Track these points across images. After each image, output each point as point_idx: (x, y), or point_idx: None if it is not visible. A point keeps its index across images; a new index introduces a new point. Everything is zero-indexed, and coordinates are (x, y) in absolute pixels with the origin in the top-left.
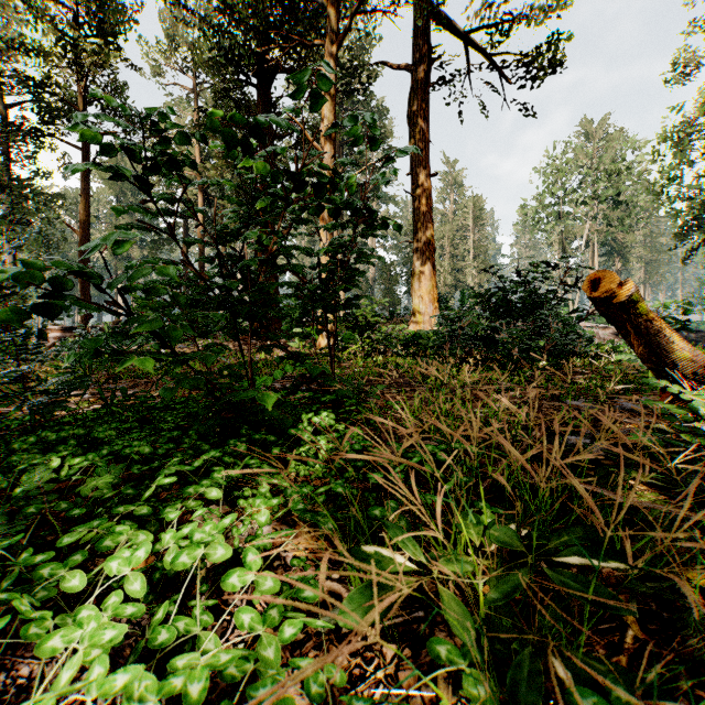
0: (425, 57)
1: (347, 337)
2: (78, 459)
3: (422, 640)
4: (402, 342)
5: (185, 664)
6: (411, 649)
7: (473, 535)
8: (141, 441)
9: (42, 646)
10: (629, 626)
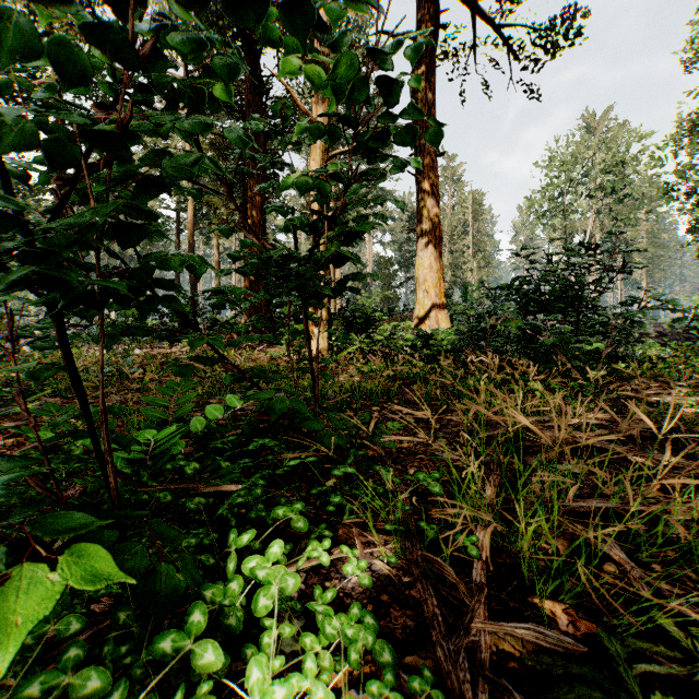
0: (431, 21)
1: (343, 337)
2: None
3: None
4: (409, 342)
5: None
6: None
7: None
8: None
9: None
10: None
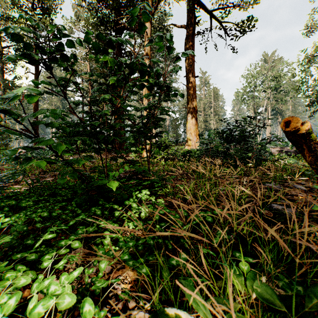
0: (193, 22)
1: (156, 152)
2: (8, 219)
3: None
4: (182, 154)
5: None
6: None
7: (238, 284)
8: (43, 208)
9: None
10: None
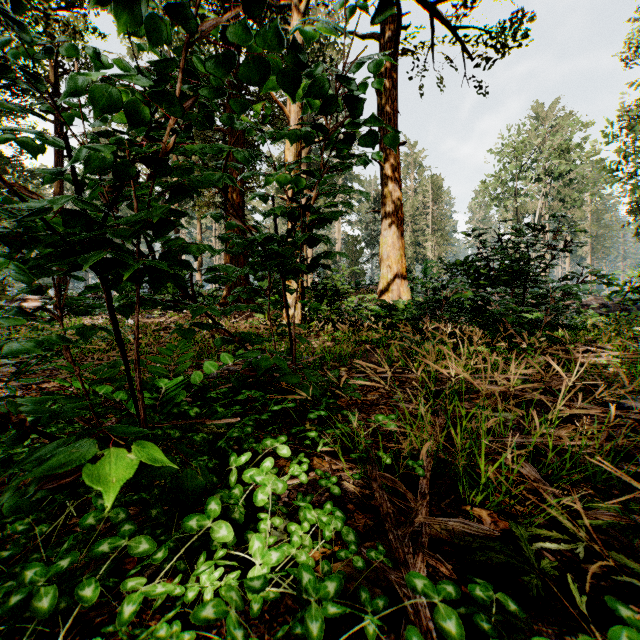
0: (394, 24)
1: (315, 307)
2: None
3: None
4: (373, 312)
5: None
6: None
7: None
8: None
9: None
10: None
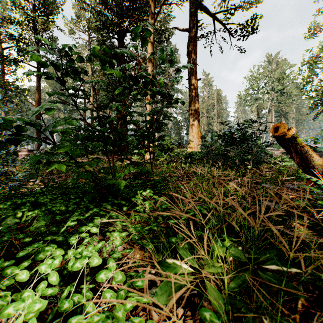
0: (195, 25)
1: (159, 154)
2: (30, 213)
3: (196, 306)
4: (184, 156)
5: (76, 322)
6: (191, 311)
7: (220, 252)
8: (61, 204)
9: (3, 312)
10: (299, 298)
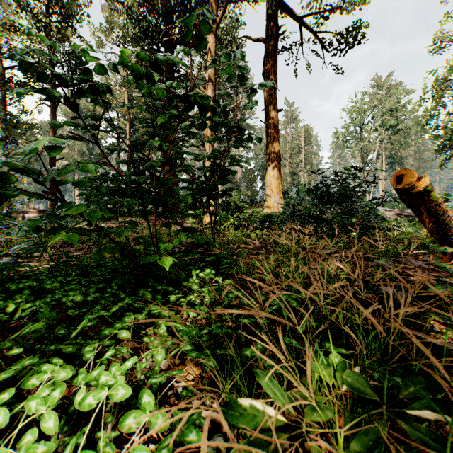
0: (274, 33)
1: (223, 216)
2: (29, 305)
3: None
4: (259, 219)
5: None
6: None
7: (326, 376)
8: (75, 291)
9: None
10: None
